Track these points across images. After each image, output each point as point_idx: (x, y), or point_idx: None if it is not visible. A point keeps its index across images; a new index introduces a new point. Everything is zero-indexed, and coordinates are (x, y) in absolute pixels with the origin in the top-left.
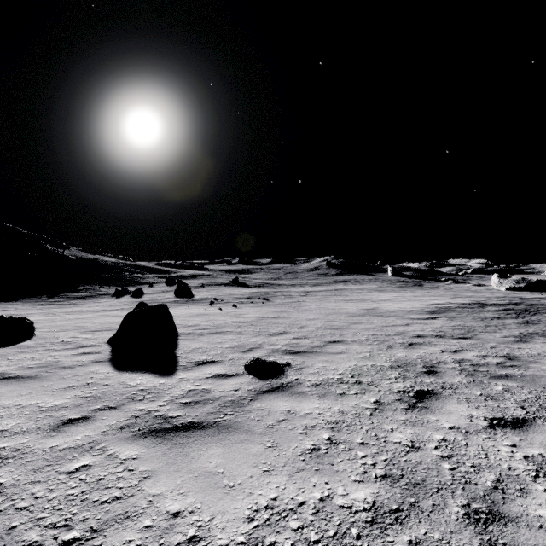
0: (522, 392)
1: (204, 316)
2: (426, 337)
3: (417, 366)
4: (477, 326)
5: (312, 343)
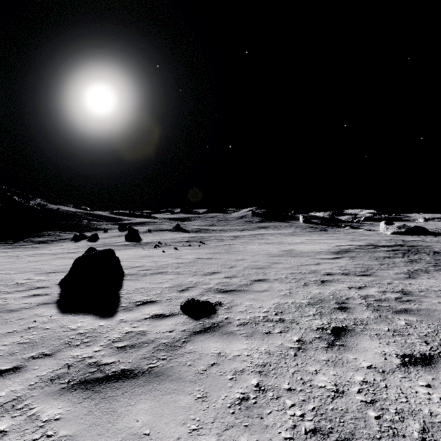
0: (422, 327)
1: (149, 257)
2: (335, 275)
3: (330, 302)
4: (373, 264)
5: (240, 282)
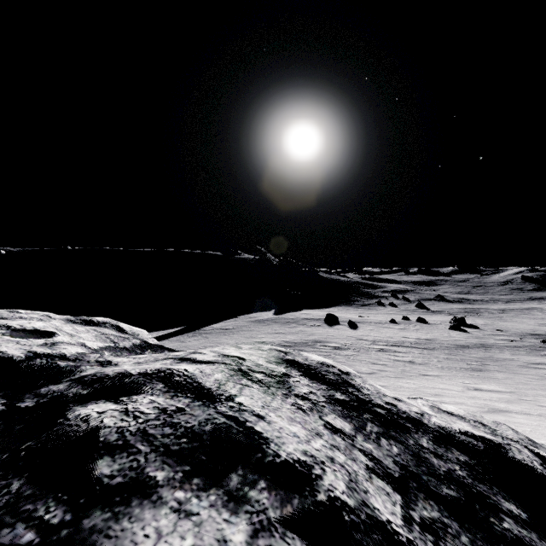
0: None
1: None
2: None
3: (536, 334)
4: None
5: (510, 329)
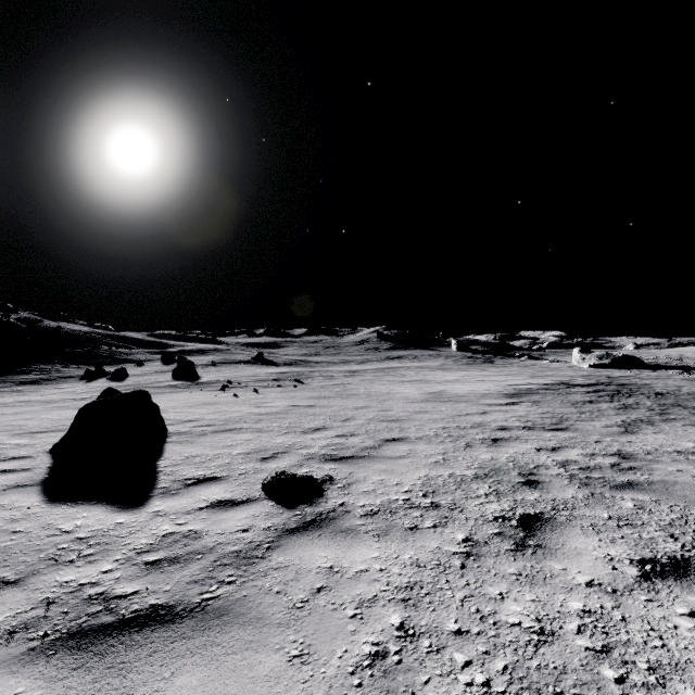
0: (662, 511)
1: (211, 405)
2: (512, 429)
3: (511, 474)
4: (569, 413)
5: (363, 443)
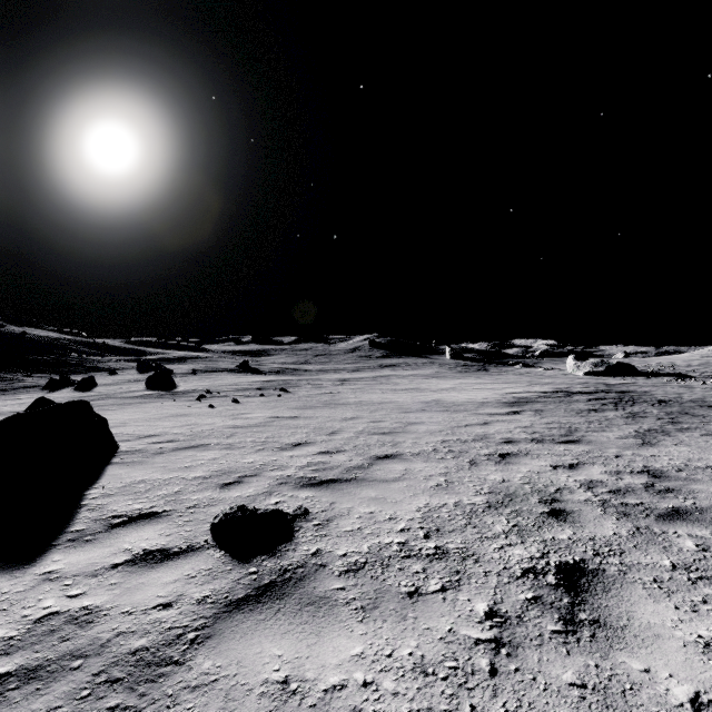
0: None
1: (180, 417)
2: (520, 442)
3: (530, 500)
4: (576, 422)
5: (350, 461)
